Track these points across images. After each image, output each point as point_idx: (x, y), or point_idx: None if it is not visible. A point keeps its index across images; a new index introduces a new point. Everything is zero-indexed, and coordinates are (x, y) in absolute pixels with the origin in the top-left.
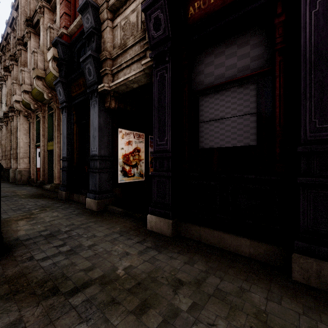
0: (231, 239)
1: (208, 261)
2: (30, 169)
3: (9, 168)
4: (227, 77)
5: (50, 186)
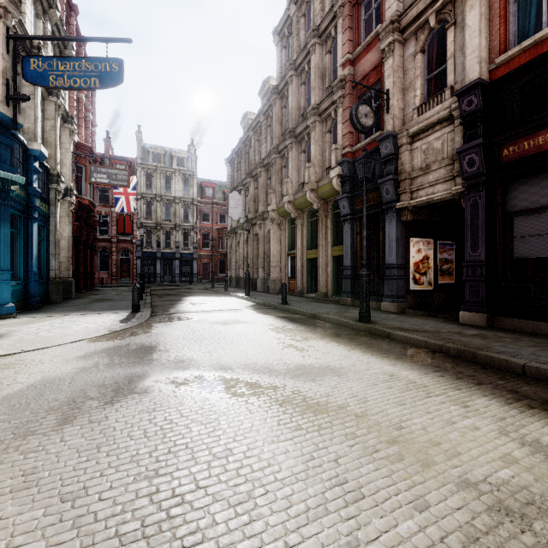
0: (545, 325)
1: (523, 335)
2: (281, 279)
3: (251, 277)
4: (542, 203)
5: (317, 295)
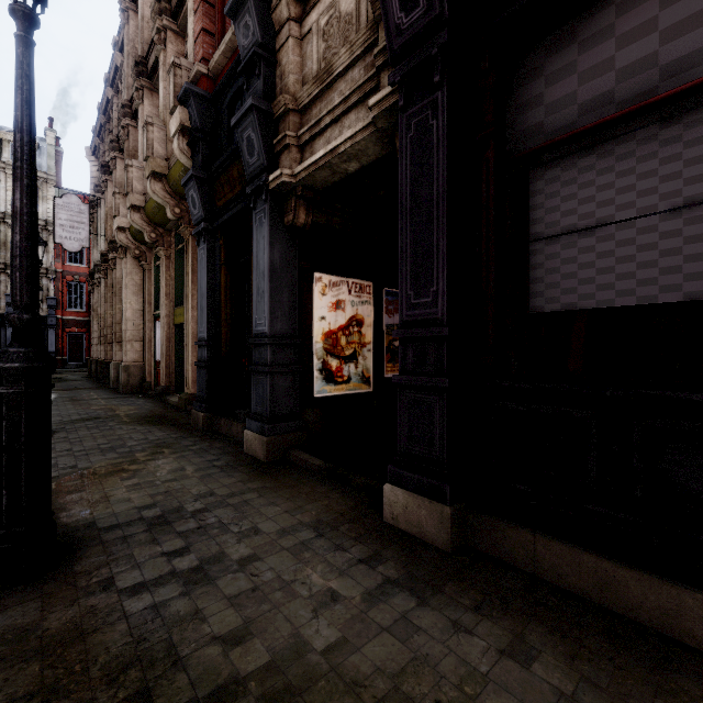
0: (645, 586)
1: (576, 654)
2: (145, 364)
3: (110, 360)
4: (624, 99)
5: (178, 399)
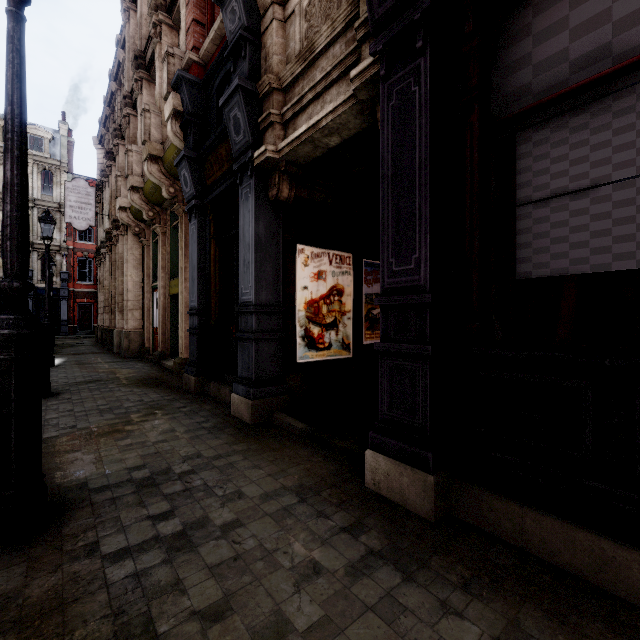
0: None
1: None
2: (144, 331)
3: (114, 328)
4: (622, 52)
5: (173, 364)
